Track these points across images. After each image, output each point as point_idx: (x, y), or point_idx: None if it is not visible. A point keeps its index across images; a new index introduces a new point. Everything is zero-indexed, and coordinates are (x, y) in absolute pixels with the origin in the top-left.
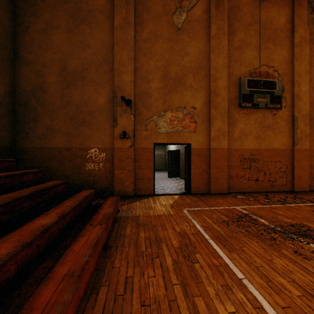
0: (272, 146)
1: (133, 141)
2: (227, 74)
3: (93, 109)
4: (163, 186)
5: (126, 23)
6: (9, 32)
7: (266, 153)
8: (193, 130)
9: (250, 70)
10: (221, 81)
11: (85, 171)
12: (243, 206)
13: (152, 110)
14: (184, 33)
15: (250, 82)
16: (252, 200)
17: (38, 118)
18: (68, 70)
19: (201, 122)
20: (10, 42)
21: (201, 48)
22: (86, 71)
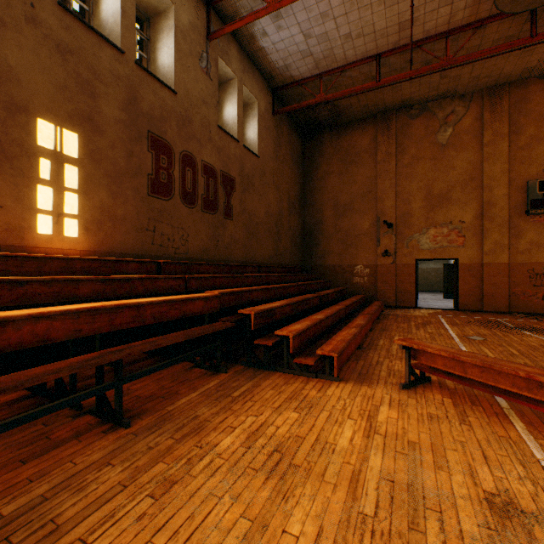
0: None
1: (394, 258)
2: (508, 179)
3: (359, 233)
4: (430, 304)
5: (388, 156)
6: (302, 186)
7: None
8: (460, 244)
9: None
10: (497, 189)
11: (352, 284)
12: (507, 319)
13: (413, 228)
14: (450, 148)
15: None
16: (531, 318)
17: (318, 243)
18: (339, 205)
19: (471, 236)
20: (302, 193)
21: (471, 158)
22: (353, 203)
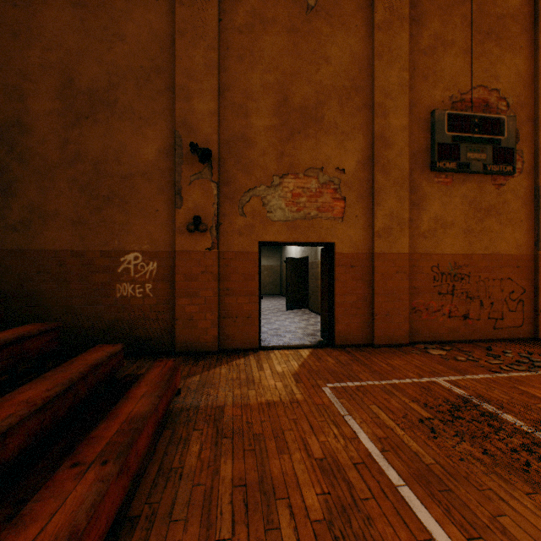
0: (496, 250)
1: (216, 238)
2: (408, 103)
3: (131, 169)
4: (277, 327)
5: None
6: None
7: (483, 263)
8: (338, 215)
9: (453, 97)
10: (395, 116)
11: (113, 301)
12: (449, 376)
13: (255, 173)
14: (321, 17)
15: (454, 120)
16: (465, 361)
17: (12, 188)
18: (77, 88)
19: (356, 200)
20: None
21: (356, 48)
22: (115, 90)
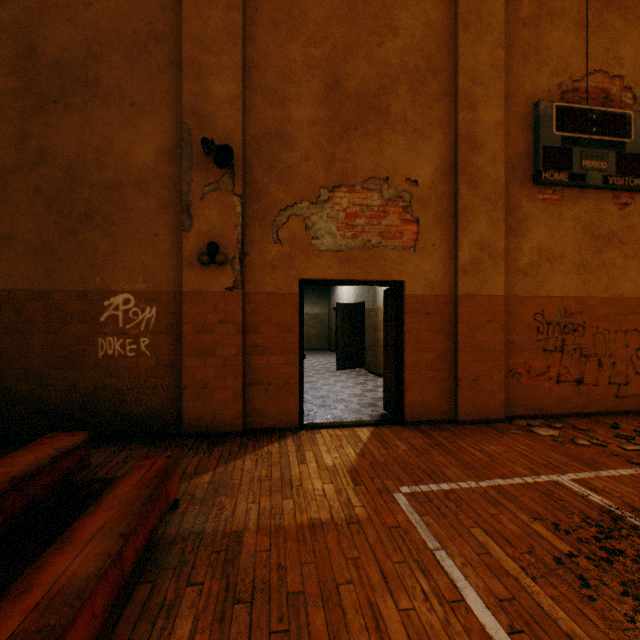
0: (619, 291)
1: (240, 273)
2: (503, 91)
3: (119, 176)
4: (325, 394)
5: None
6: None
7: (602, 310)
8: (409, 243)
9: (562, 85)
10: (486, 108)
11: (94, 363)
12: (575, 471)
13: (295, 184)
14: None
15: (565, 115)
16: (589, 447)
17: None
18: (41, 59)
19: (433, 223)
20: None
21: (433, 15)
22: (97, 63)
